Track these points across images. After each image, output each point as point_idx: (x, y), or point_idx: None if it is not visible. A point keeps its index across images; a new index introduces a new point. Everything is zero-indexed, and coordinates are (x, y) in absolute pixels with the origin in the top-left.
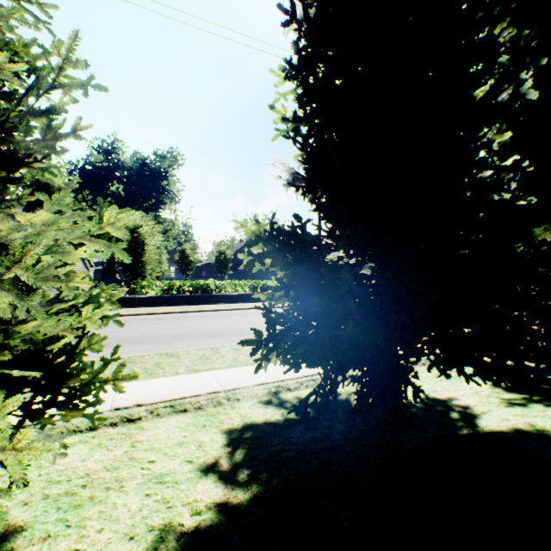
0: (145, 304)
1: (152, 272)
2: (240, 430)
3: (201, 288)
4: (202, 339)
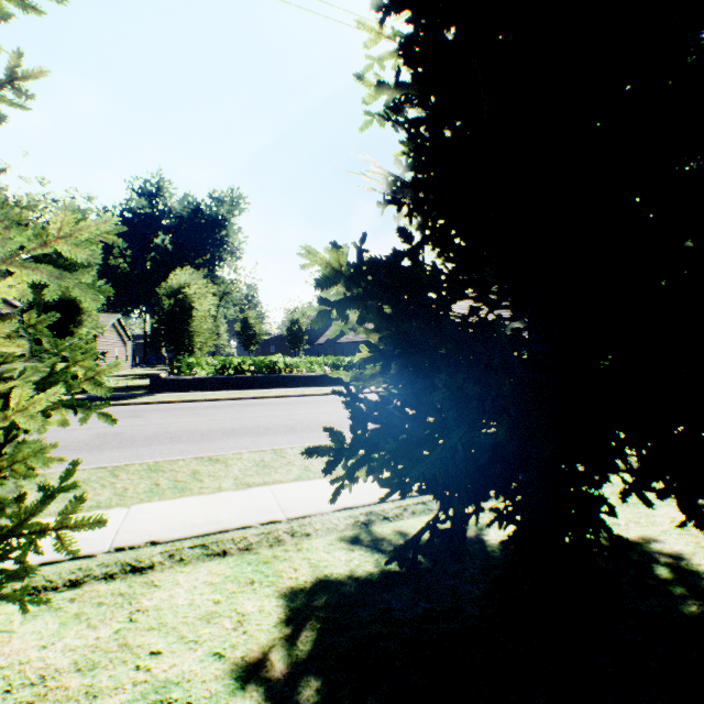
0: (192, 387)
1: (203, 346)
2: (308, 593)
3: (267, 367)
4: (263, 436)
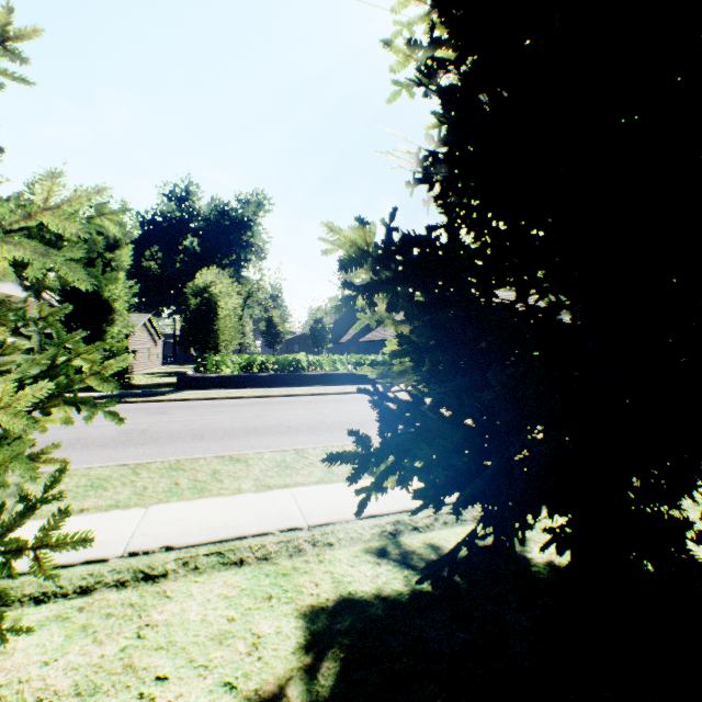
0: (217, 385)
1: (228, 344)
2: (330, 613)
3: (290, 365)
4: (285, 435)
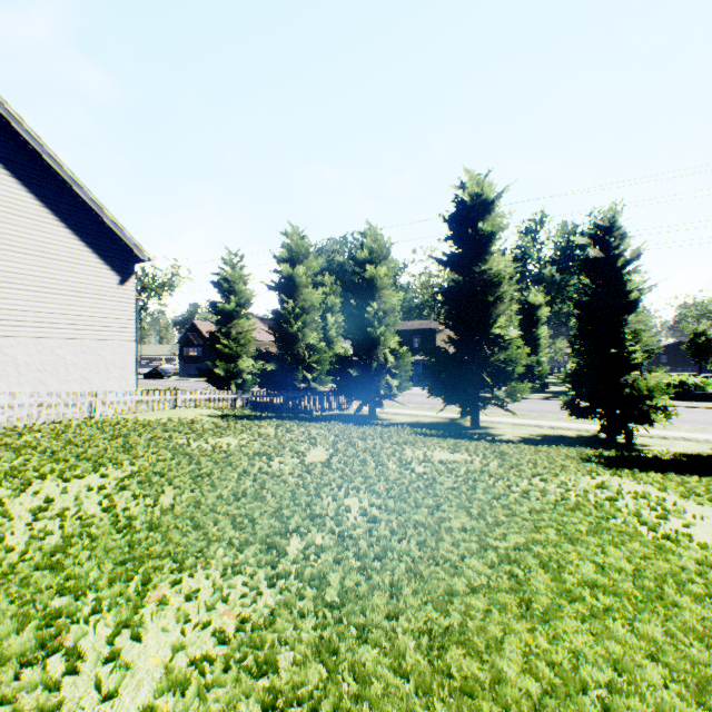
0: None
1: None
2: None
3: (675, 385)
4: (688, 423)
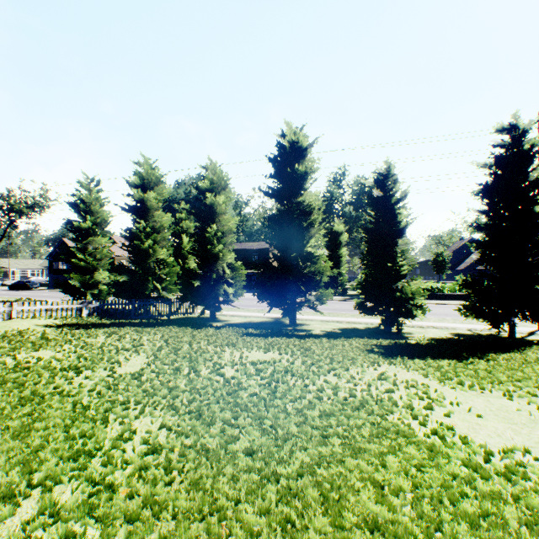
0: None
1: None
2: (455, 333)
3: (426, 289)
4: (435, 315)
